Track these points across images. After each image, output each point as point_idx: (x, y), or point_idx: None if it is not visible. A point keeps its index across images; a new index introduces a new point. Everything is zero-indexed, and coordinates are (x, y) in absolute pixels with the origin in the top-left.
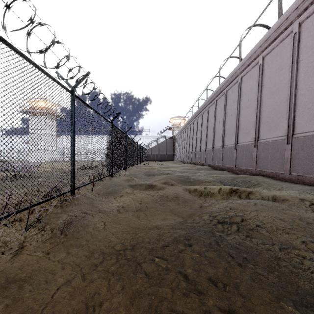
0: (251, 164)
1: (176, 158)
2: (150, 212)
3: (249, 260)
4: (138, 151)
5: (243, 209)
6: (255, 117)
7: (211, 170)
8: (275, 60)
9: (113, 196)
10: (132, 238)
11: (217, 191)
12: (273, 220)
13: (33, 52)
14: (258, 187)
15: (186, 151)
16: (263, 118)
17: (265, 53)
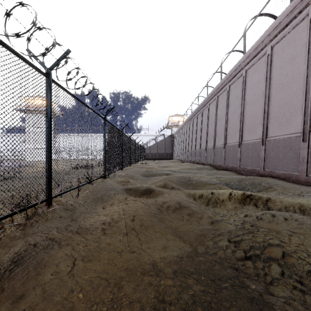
0: (258, 164)
1: (175, 157)
2: (145, 234)
3: None
4: (135, 149)
5: (271, 229)
6: (263, 112)
7: (213, 170)
8: (287, 48)
9: (101, 204)
10: (112, 298)
11: (227, 198)
12: None
13: None
14: (272, 191)
15: (185, 149)
16: (272, 113)
17: (274, 42)
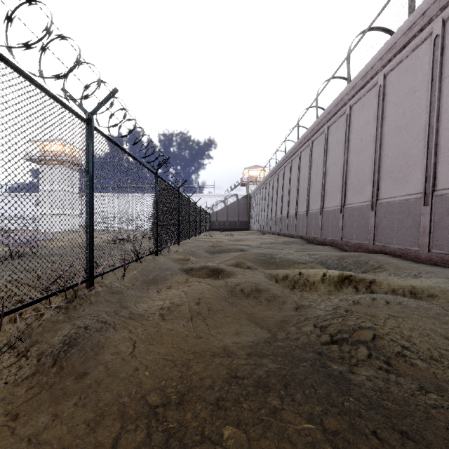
0: (366, 236)
1: (253, 227)
2: (214, 319)
3: (414, 440)
4: (196, 216)
5: (368, 313)
6: (373, 164)
7: (305, 245)
8: (405, 78)
9: (155, 288)
10: (181, 375)
11: (319, 279)
12: (428, 336)
13: (12, 47)
14: (381, 272)
15: (266, 216)
16: (385, 167)
17: (388, 69)
